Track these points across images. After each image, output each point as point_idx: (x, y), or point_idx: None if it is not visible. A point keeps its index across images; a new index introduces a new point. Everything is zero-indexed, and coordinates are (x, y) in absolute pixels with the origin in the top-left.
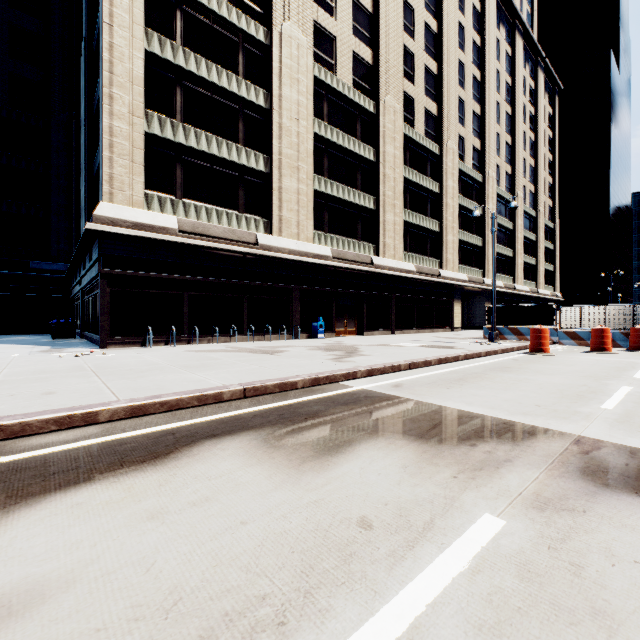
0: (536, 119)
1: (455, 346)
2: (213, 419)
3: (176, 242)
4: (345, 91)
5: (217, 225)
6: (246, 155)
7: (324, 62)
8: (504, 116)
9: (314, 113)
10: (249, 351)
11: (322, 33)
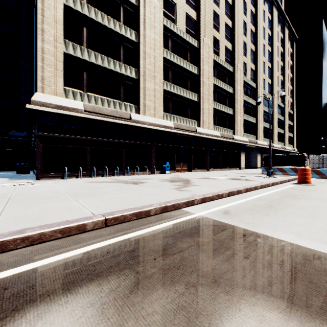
0: (284, 54)
1: (249, 179)
2: (64, 258)
3: (82, 117)
4: (181, 34)
5: (107, 108)
6: (124, 68)
7: (169, 17)
8: (267, 52)
9: (164, 46)
10: (123, 182)
11: (168, 1)
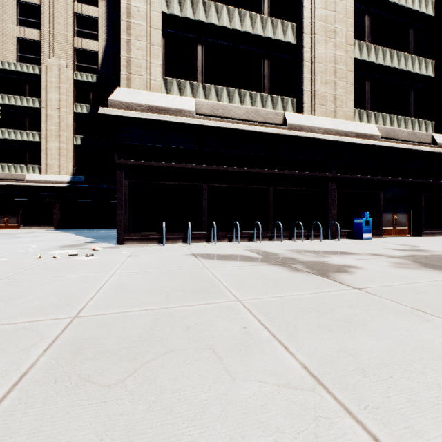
0: None
1: None
2: None
3: (193, 126)
4: None
5: (238, 106)
6: (272, 26)
7: None
8: None
9: None
10: (280, 262)
11: None
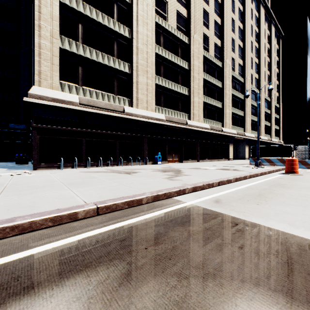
0: (270, 51)
1: (238, 169)
2: (53, 248)
3: (77, 110)
4: (172, 31)
5: (101, 101)
6: (118, 63)
7: (161, 15)
8: (254, 48)
9: (156, 42)
10: (117, 172)
11: None
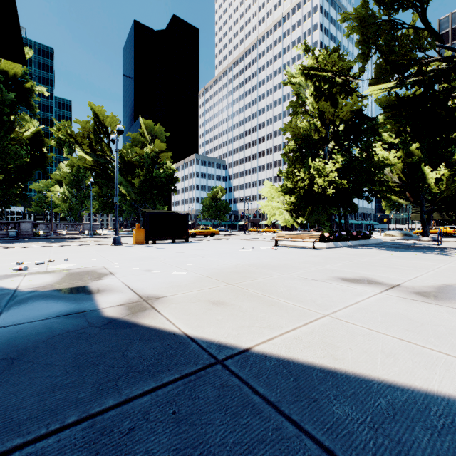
0: None
1: None
2: None
3: None
4: None
5: None
6: None
7: None
8: None
9: None
10: None
11: None
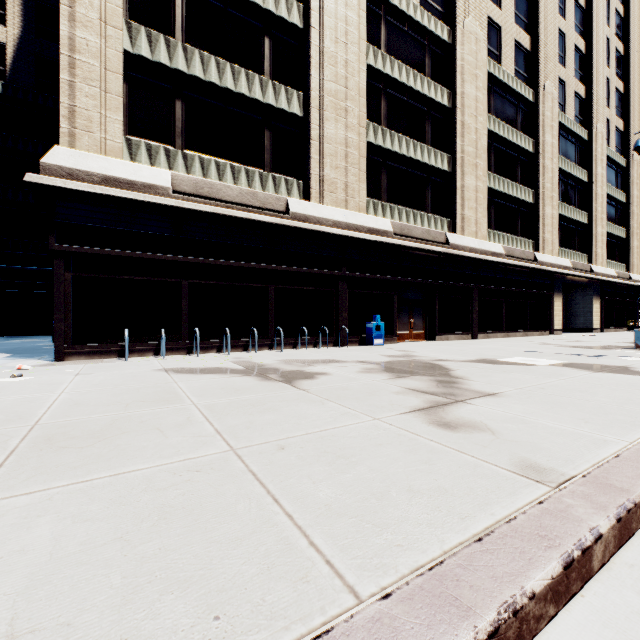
0: None
1: (632, 367)
2: None
3: (168, 206)
4: (410, 10)
5: (230, 185)
6: (274, 91)
7: None
8: (614, 55)
9: (368, 40)
10: (258, 373)
11: None
